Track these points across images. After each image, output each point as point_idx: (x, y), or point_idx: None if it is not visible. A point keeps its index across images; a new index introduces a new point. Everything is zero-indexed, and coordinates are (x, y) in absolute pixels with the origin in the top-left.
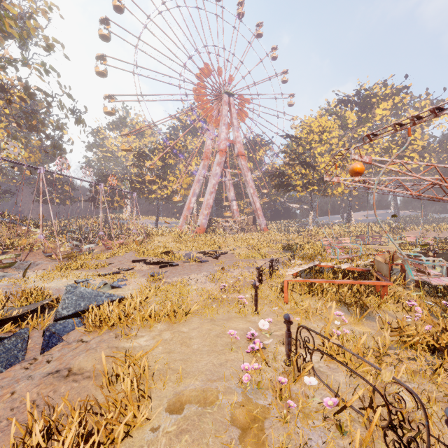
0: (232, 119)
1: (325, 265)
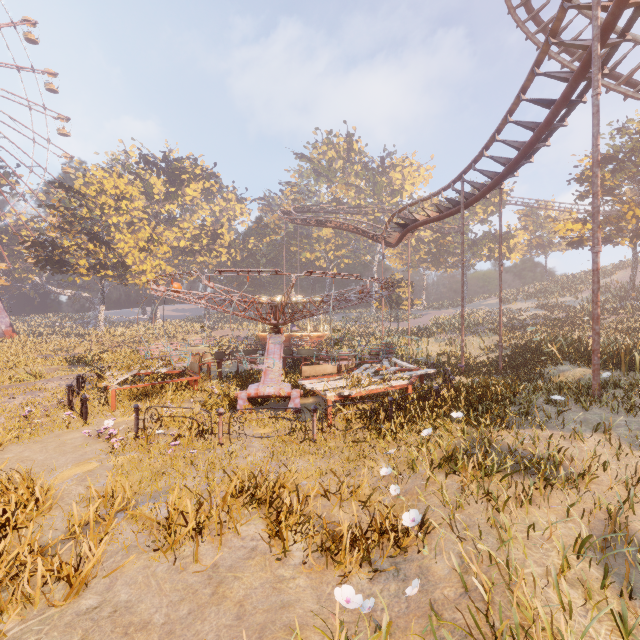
0: None
1: (145, 372)
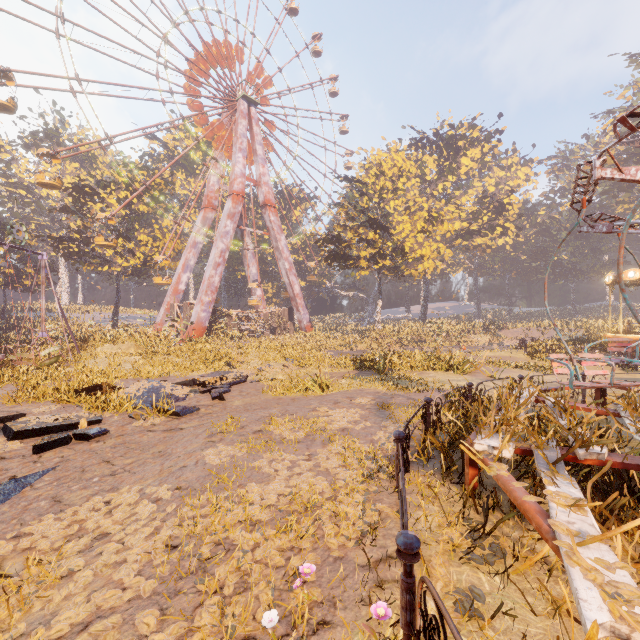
0: (255, 144)
1: (591, 459)
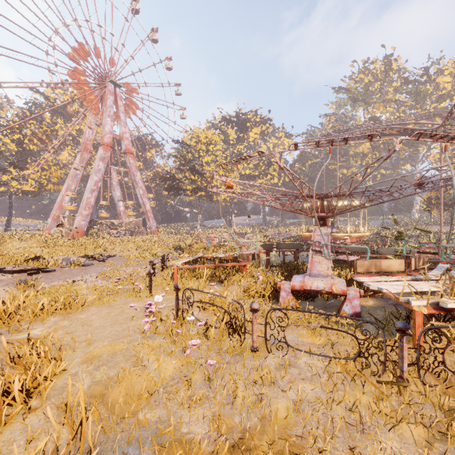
0: (119, 112)
1: (207, 256)
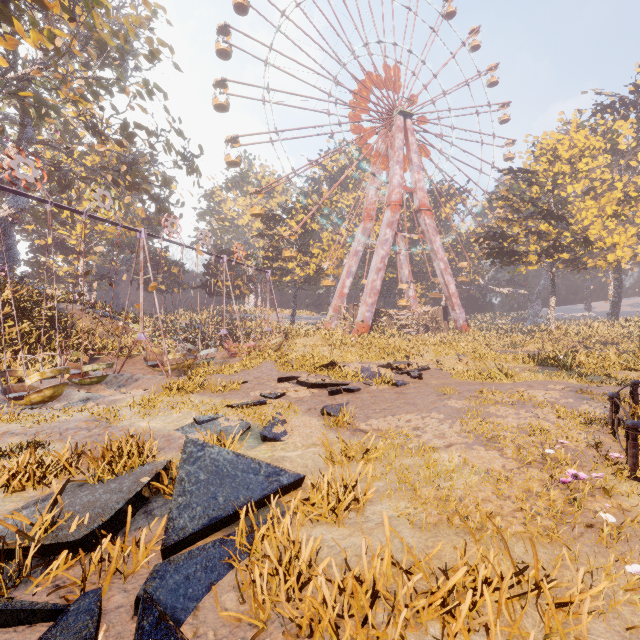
0: (410, 153)
1: None
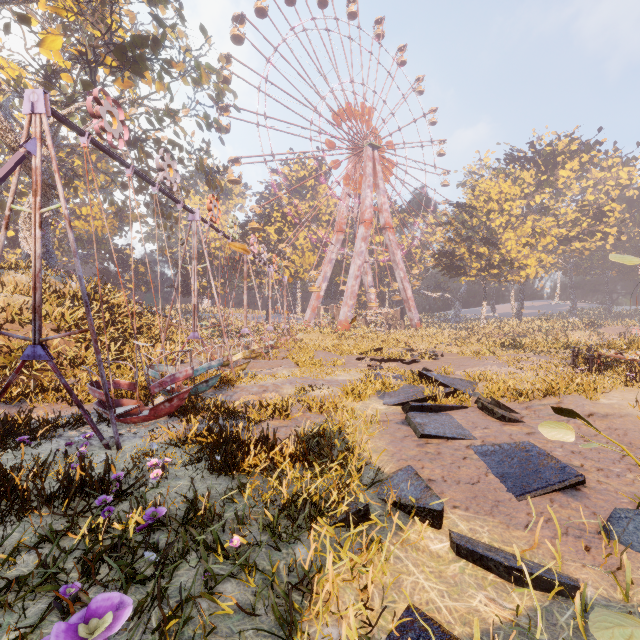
0: (377, 179)
1: None
